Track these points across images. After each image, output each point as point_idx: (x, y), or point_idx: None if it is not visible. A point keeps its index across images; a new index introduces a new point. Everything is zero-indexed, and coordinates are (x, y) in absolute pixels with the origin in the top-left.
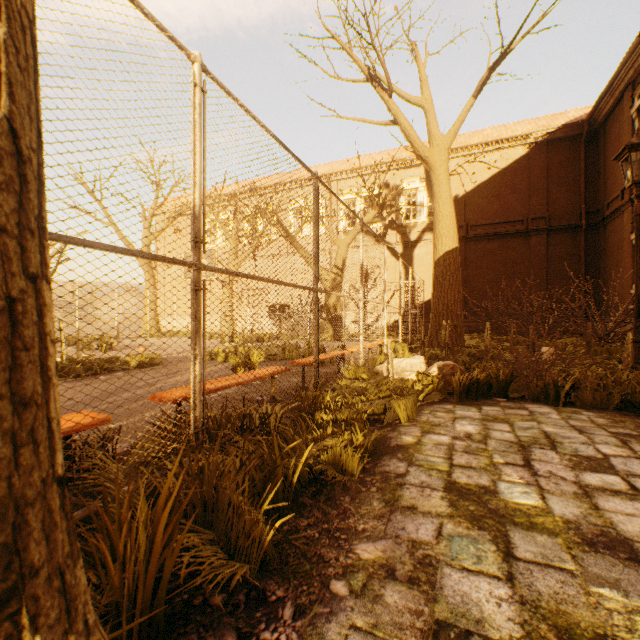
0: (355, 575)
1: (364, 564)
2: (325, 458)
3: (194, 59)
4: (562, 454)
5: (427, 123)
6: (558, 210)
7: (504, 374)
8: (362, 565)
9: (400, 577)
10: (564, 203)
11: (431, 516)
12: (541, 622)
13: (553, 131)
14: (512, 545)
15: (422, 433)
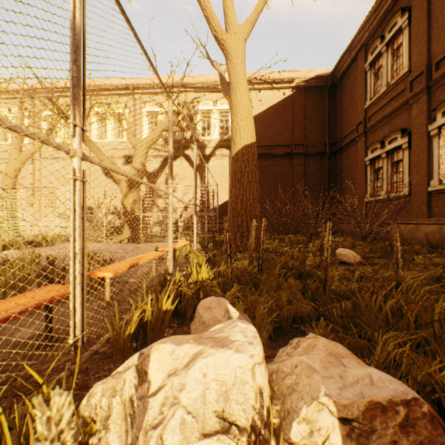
0: None
1: None
2: None
3: None
4: None
5: (224, 7)
6: (311, 140)
7: None
8: None
9: None
10: (315, 135)
11: None
12: None
13: (309, 79)
14: None
15: None
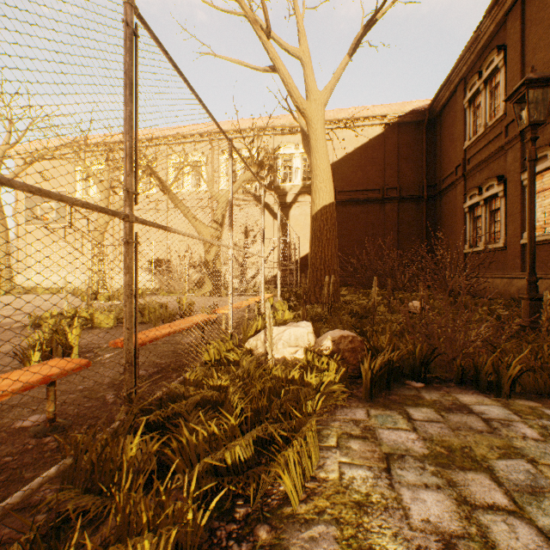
0: None
1: None
2: None
3: None
4: None
5: (305, 76)
6: (406, 182)
7: (422, 349)
8: None
9: None
10: (411, 177)
11: None
12: None
13: (403, 115)
14: None
15: None
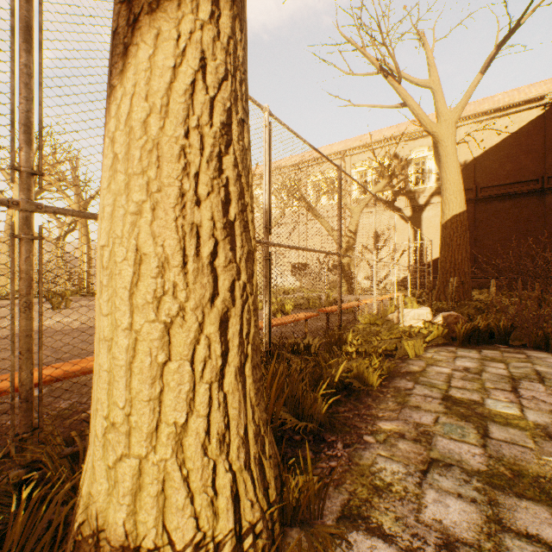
0: (378, 434)
1: (384, 430)
2: (352, 375)
3: (265, 110)
4: (548, 386)
5: (434, 101)
6: None
7: (505, 324)
8: (383, 431)
9: (408, 438)
10: None
11: (430, 412)
12: (501, 466)
13: None
14: (489, 432)
15: (426, 365)
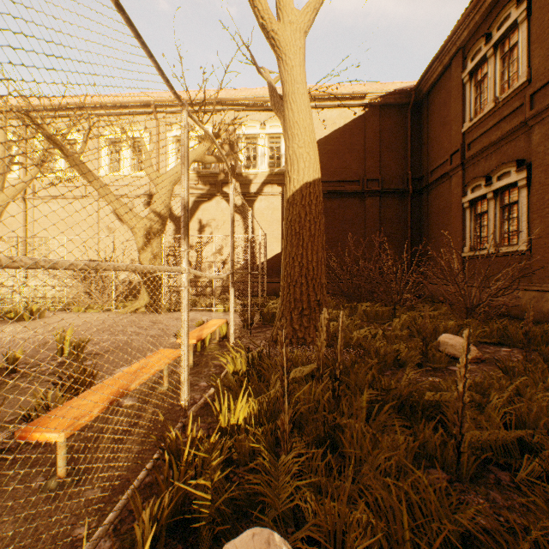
0: None
1: None
2: None
3: None
4: None
5: None
6: (389, 174)
7: None
8: None
9: None
10: (394, 168)
11: None
12: None
13: (387, 94)
14: None
15: None
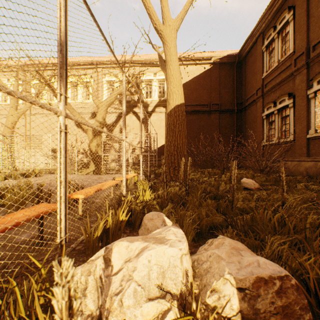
0: None
1: None
2: None
3: None
4: None
5: (162, 7)
6: (224, 101)
7: None
8: None
9: None
10: (227, 97)
11: None
12: None
13: (223, 57)
14: None
15: None
